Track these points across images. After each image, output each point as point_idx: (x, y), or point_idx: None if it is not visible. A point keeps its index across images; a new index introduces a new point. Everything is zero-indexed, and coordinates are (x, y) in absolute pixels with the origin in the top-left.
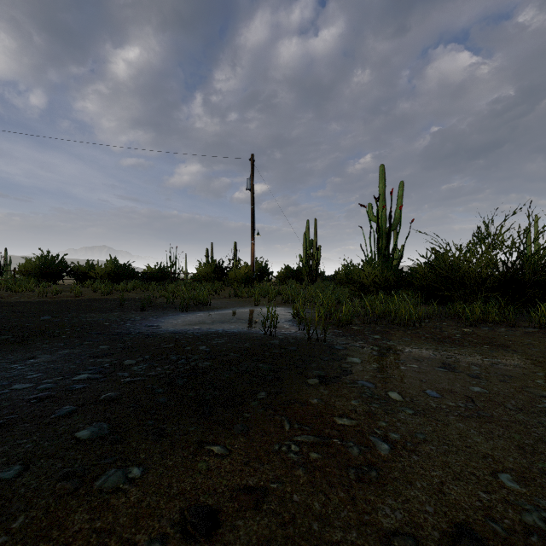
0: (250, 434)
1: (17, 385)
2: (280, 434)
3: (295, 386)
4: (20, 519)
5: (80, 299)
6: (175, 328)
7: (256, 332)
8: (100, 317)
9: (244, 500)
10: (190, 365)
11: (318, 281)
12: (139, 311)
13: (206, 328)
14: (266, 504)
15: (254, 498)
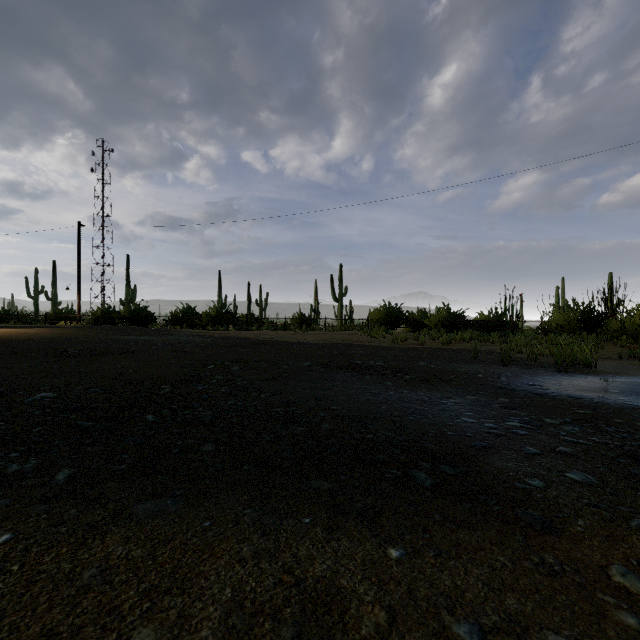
0: None
1: (463, 418)
2: None
3: None
4: (580, 520)
5: (427, 347)
6: (568, 392)
7: None
8: (467, 368)
9: None
10: None
11: None
12: (500, 366)
13: (618, 398)
14: None
15: None
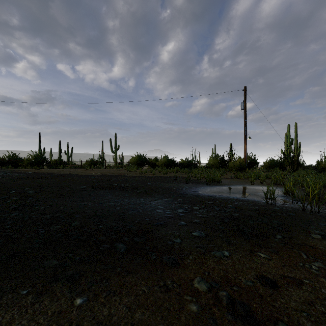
0: (279, 254)
1: (157, 210)
2: (300, 259)
3: (302, 236)
4: (190, 256)
5: (155, 175)
6: (208, 194)
7: (259, 201)
8: (170, 185)
9: (289, 281)
10: (227, 213)
11: (299, 169)
12: (185, 183)
13: (225, 195)
14: (304, 287)
15: (296, 282)
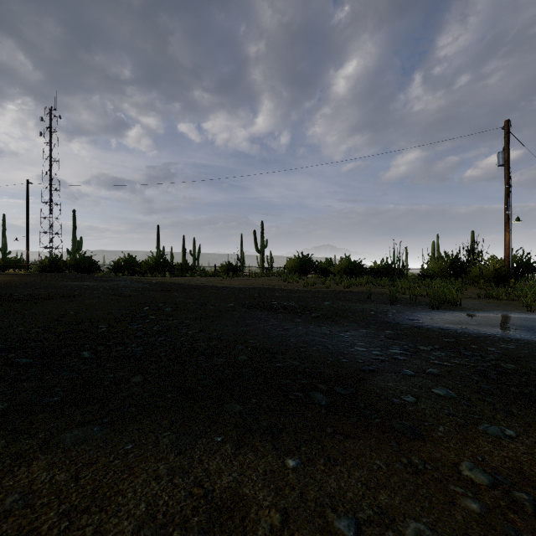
0: None
1: (356, 347)
2: None
3: None
4: (441, 427)
5: (332, 290)
6: (439, 325)
7: None
8: (362, 307)
9: None
10: (491, 363)
11: None
12: (388, 305)
13: (475, 329)
14: None
15: None
